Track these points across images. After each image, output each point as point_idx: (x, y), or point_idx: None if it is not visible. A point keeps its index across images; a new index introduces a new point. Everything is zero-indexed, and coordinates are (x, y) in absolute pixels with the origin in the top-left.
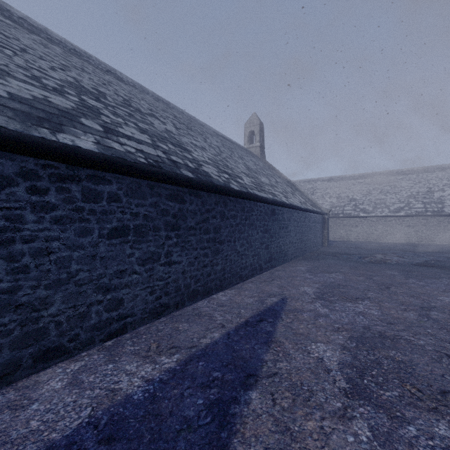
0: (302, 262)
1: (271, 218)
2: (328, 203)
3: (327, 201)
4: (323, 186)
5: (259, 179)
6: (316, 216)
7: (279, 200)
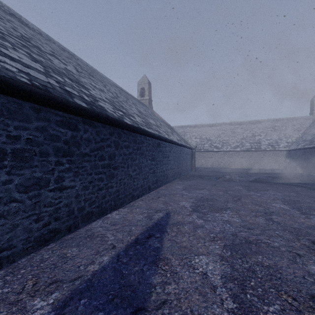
0: (179, 182)
1: (157, 149)
2: (194, 142)
3: (193, 140)
4: (190, 131)
5: (148, 120)
6: (187, 150)
7: (163, 136)
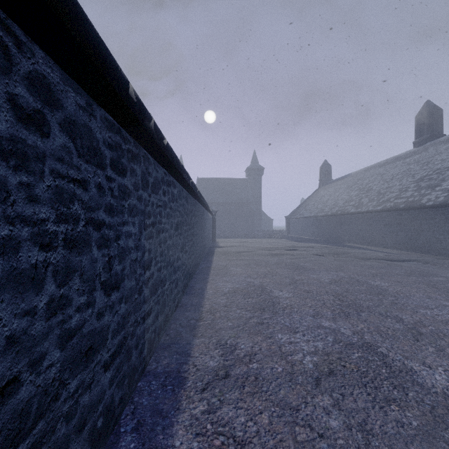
0: None
1: None
2: None
3: None
4: None
5: None
6: None
7: None
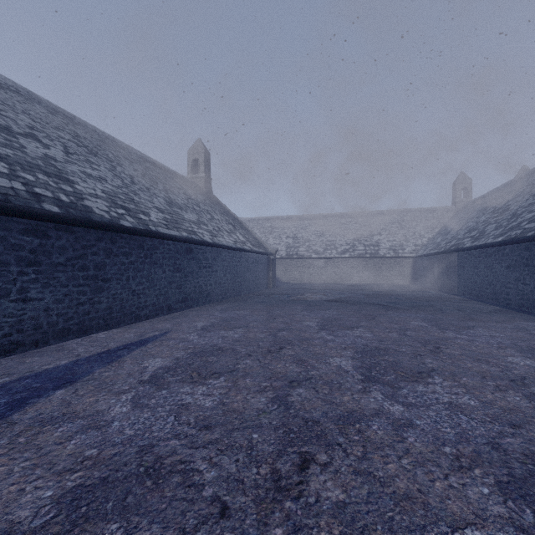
0: (227, 302)
1: (185, 257)
2: (284, 243)
3: (283, 241)
4: (281, 225)
5: (180, 216)
6: (257, 256)
7: (196, 239)
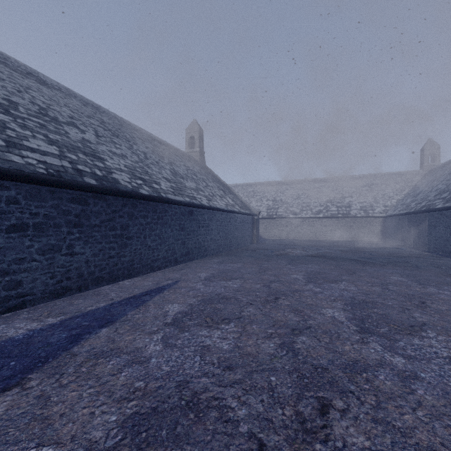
0: (221, 256)
1: (188, 218)
2: (265, 205)
3: (264, 203)
4: (262, 190)
5: (182, 184)
6: (244, 217)
7: (196, 203)
